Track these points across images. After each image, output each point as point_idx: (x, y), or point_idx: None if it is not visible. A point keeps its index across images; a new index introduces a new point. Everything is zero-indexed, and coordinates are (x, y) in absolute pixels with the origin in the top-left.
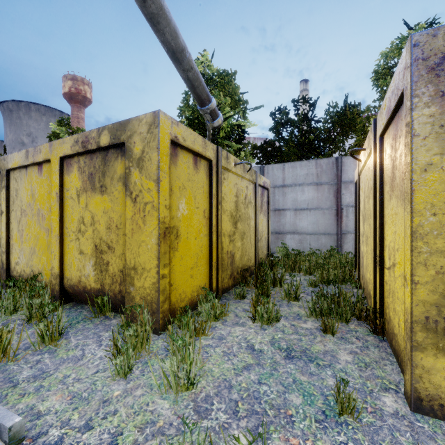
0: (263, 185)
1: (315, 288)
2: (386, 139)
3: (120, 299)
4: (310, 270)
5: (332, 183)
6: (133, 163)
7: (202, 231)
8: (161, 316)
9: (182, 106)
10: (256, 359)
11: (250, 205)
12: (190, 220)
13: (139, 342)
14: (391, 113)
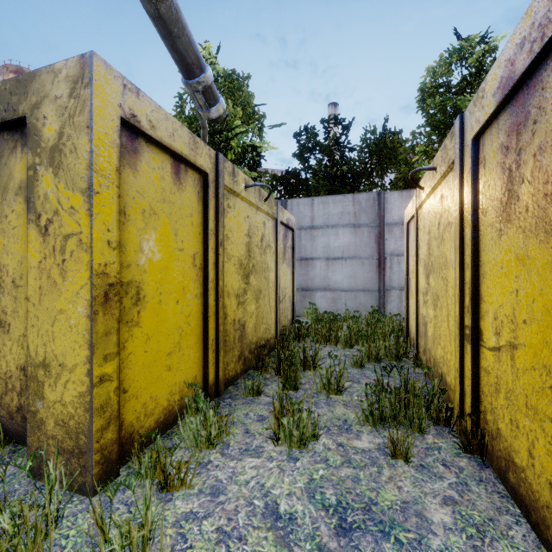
0: (286, 224)
1: (361, 369)
2: (488, 140)
3: (20, 423)
4: (351, 342)
5: (372, 225)
6: (41, 158)
7: (190, 289)
8: (98, 457)
9: (175, 115)
10: (283, 545)
11: (269, 250)
12: (165, 270)
13: (21, 545)
14: (514, 84)
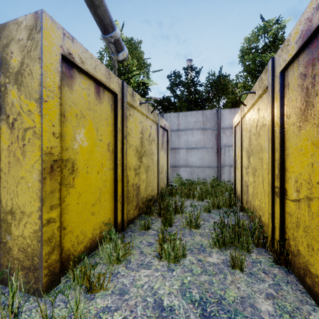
0: (163, 127)
1: (209, 213)
2: (291, 72)
3: None
4: (202, 197)
5: (213, 129)
6: (9, 79)
7: (106, 164)
8: (46, 271)
9: None
10: None
11: (154, 142)
12: (90, 152)
13: None
14: (311, 33)
